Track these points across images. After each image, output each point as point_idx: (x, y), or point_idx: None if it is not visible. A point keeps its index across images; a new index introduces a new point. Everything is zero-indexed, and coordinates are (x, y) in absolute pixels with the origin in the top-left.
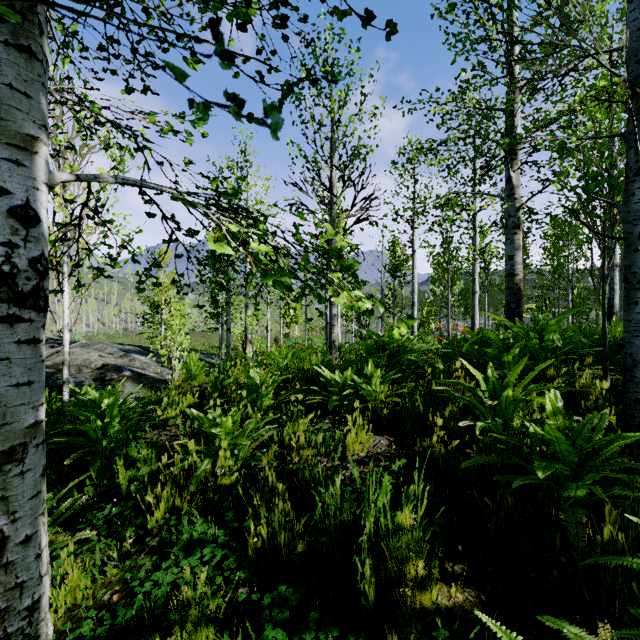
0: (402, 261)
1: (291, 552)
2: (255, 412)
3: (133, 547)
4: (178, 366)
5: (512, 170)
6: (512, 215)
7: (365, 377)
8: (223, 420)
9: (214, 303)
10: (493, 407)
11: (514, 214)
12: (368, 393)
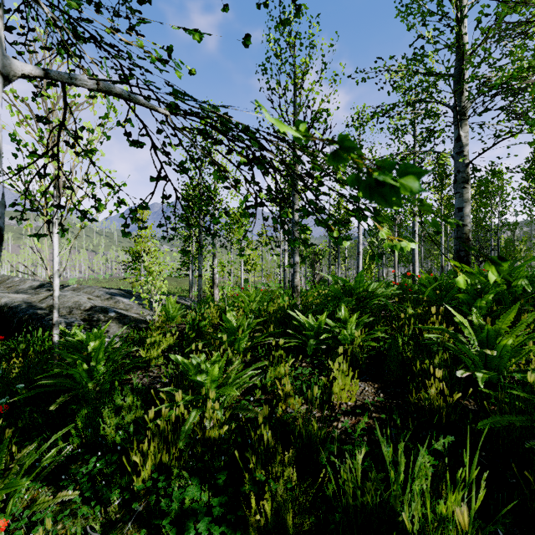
0: (346, 217)
1: (297, 530)
2: (234, 355)
3: (118, 512)
4: (158, 308)
5: (461, 129)
6: (461, 171)
7: (337, 321)
8: (207, 366)
9: (199, 248)
10: (484, 355)
11: (463, 170)
12: (344, 337)
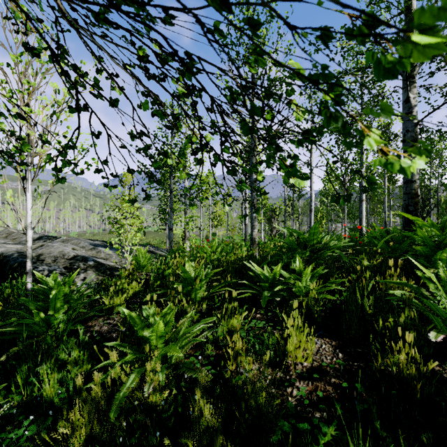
0: None
1: None
2: (190, 305)
3: None
4: (129, 258)
5: (410, 91)
6: (410, 130)
7: (292, 272)
8: (156, 320)
9: (146, 197)
10: None
11: (412, 129)
12: (299, 289)
